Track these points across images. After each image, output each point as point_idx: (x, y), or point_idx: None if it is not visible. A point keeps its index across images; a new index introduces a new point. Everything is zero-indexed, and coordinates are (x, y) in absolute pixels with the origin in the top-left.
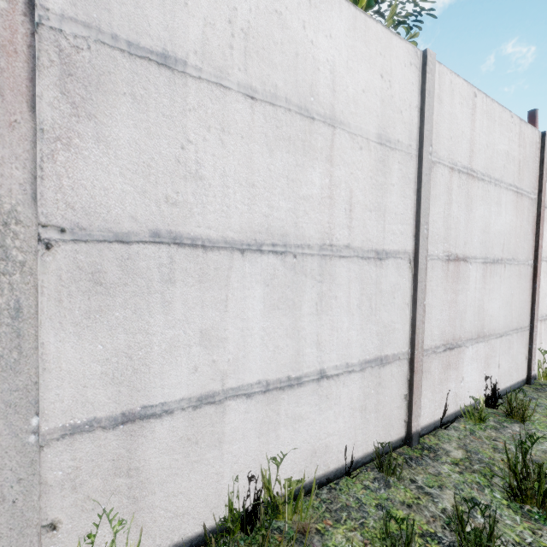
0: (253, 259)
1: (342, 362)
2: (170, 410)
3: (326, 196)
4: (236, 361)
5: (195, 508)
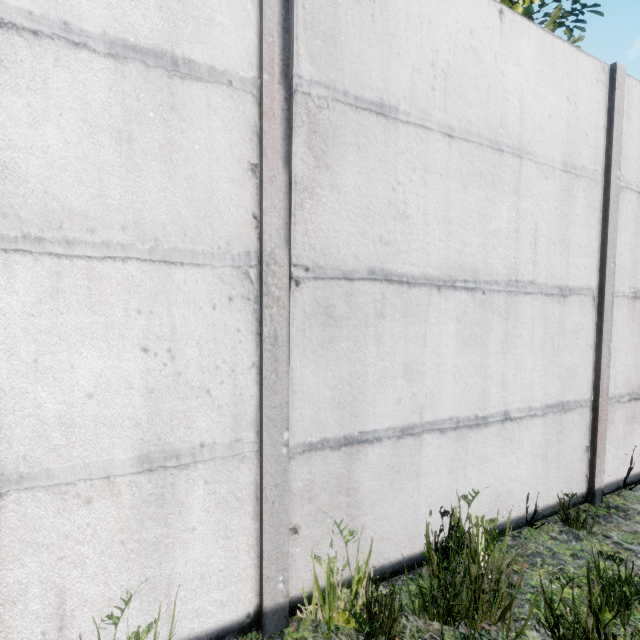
0: (447, 295)
1: (525, 405)
2: (379, 438)
3: (512, 230)
4: (432, 396)
5: (396, 535)
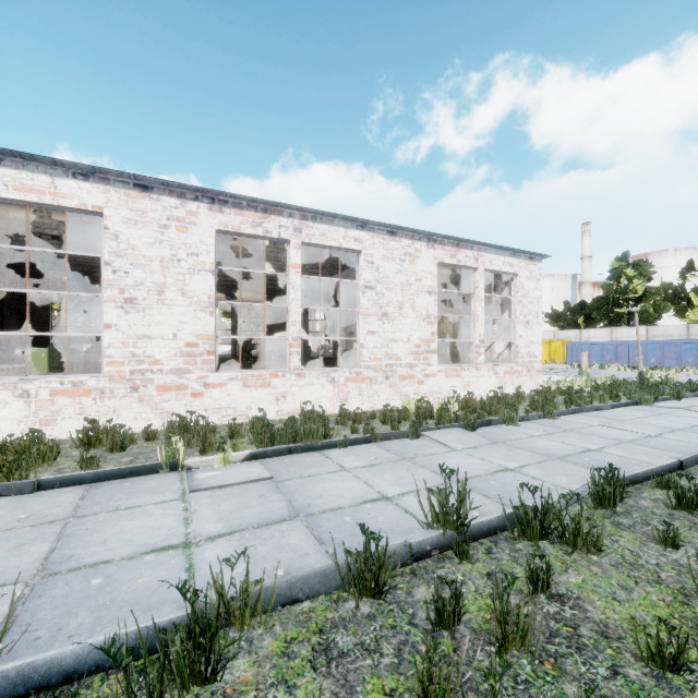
0: None
1: None
2: None
3: None
4: None
5: None
